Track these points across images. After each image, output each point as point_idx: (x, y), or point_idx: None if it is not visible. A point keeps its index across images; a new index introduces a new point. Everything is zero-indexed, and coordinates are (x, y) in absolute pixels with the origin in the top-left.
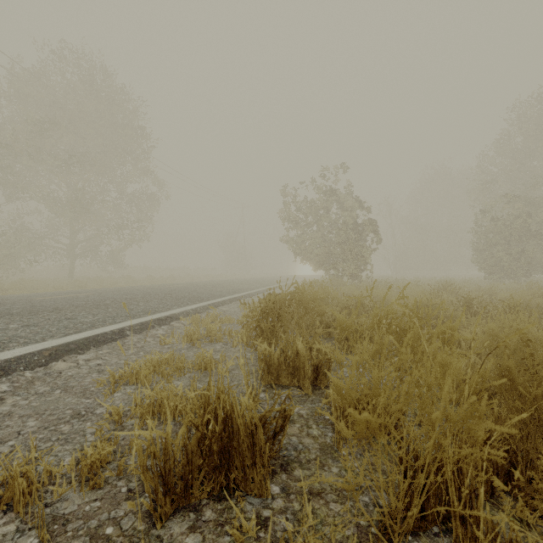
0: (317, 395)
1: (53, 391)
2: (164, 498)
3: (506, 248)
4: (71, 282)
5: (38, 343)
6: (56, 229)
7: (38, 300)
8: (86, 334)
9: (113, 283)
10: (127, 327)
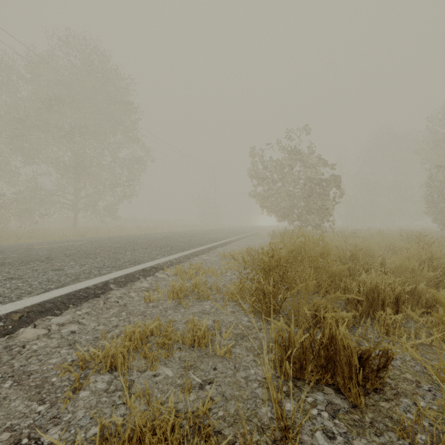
0: (373, 410)
1: (1, 382)
2: None
3: None
4: (73, 232)
5: (11, 302)
6: (63, 188)
7: (36, 249)
8: (66, 290)
9: (107, 232)
10: (111, 280)
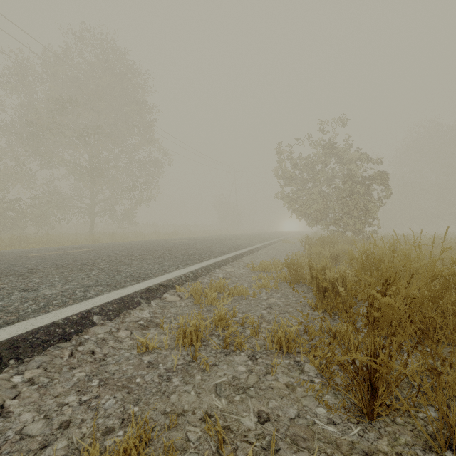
0: None
1: None
2: None
3: None
4: (88, 237)
5: None
6: (81, 192)
7: (29, 257)
8: (14, 330)
9: (123, 238)
10: (96, 309)
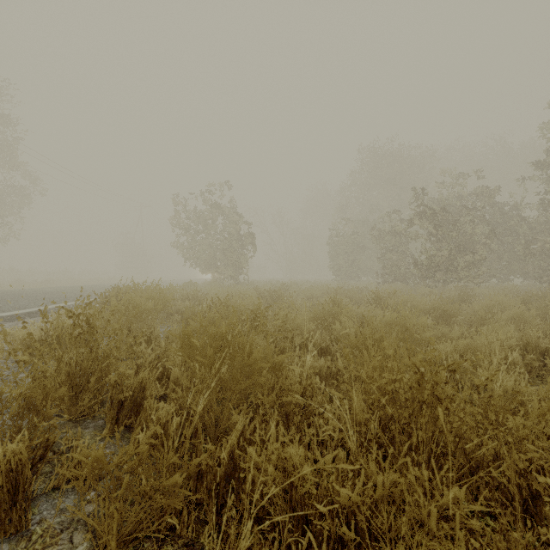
0: None
1: None
2: (30, 356)
3: (346, 257)
4: None
5: None
6: None
7: None
8: None
9: None
10: None
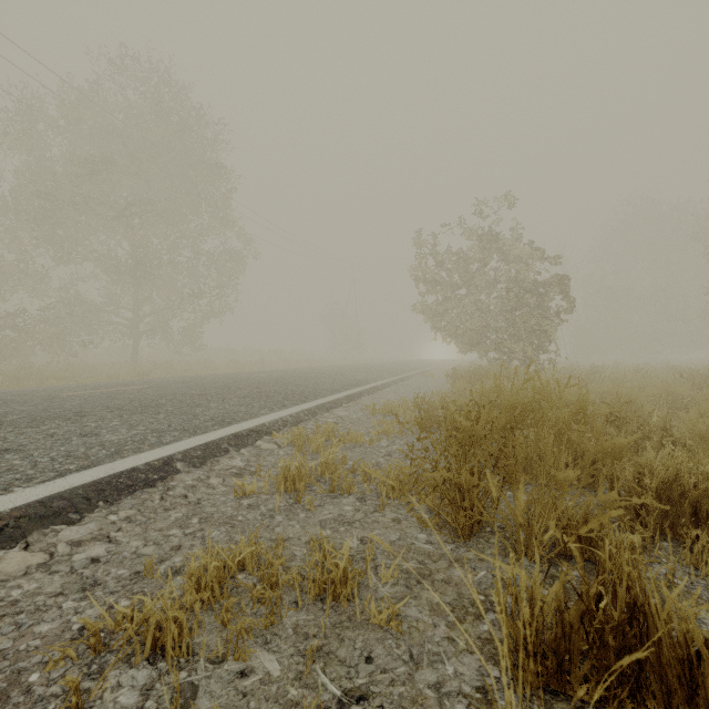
0: None
1: None
2: None
3: None
4: (131, 369)
5: None
6: (117, 300)
7: (64, 397)
8: (95, 474)
9: (185, 370)
10: (179, 455)
